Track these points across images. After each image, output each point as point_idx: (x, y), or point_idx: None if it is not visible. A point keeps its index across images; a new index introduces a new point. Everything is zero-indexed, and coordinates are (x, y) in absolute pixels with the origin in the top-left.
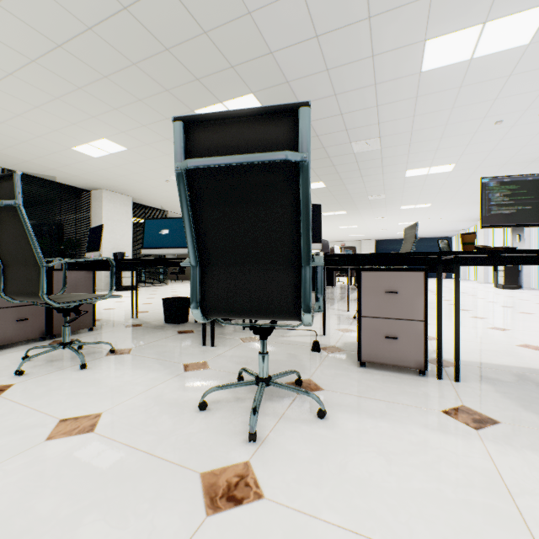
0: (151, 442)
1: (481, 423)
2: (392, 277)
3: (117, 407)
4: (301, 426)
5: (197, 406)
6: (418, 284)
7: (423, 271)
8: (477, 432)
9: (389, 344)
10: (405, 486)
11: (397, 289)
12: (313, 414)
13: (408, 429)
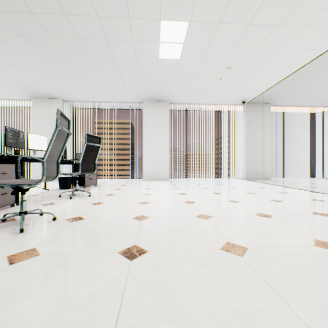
0: (51, 233)
1: (53, 203)
2: (5, 166)
3: (0, 255)
4: (47, 217)
5: (16, 234)
6: (14, 169)
7: (15, 164)
8: (57, 204)
9: (3, 197)
10: (76, 208)
11: (7, 172)
12: (39, 216)
13: (54, 208)
